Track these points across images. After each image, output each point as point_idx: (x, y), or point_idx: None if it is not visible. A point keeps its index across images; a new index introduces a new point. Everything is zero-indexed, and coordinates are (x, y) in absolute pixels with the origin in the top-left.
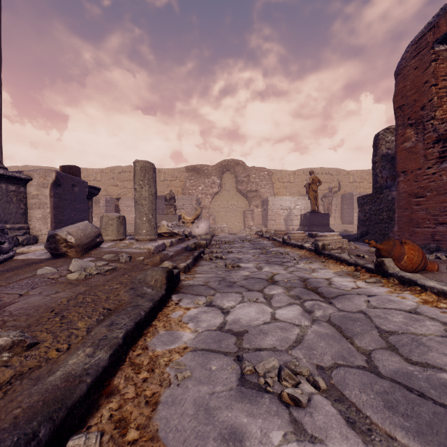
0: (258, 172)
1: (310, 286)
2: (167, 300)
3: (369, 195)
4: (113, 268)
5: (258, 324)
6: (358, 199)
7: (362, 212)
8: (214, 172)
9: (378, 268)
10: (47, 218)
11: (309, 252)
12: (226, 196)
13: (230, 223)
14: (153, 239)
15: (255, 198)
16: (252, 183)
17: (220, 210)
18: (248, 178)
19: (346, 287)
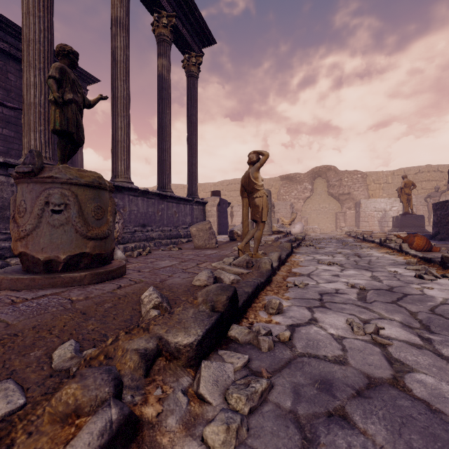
0: (351, 176)
1: (357, 255)
2: (291, 254)
3: (439, 202)
4: (263, 245)
5: (326, 259)
6: (433, 205)
7: (435, 216)
8: (305, 179)
9: (400, 249)
10: (215, 222)
11: (376, 245)
12: (318, 200)
13: (322, 225)
14: (270, 234)
15: (347, 201)
16: (344, 186)
17: (311, 213)
18: (340, 182)
19: (375, 255)
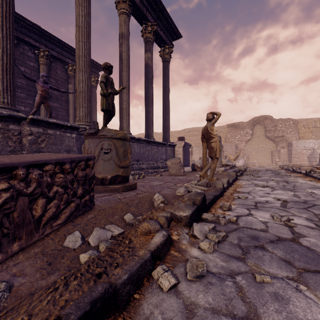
0: (284, 123)
1: (286, 181)
2: (236, 180)
3: None
4: (215, 173)
5: (261, 183)
6: None
7: None
8: (247, 126)
9: None
10: (181, 158)
11: (303, 175)
12: (257, 141)
13: (260, 160)
14: (220, 167)
15: (281, 142)
16: (278, 131)
17: (252, 151)
18: (275, 127)
19: (300, 182)
